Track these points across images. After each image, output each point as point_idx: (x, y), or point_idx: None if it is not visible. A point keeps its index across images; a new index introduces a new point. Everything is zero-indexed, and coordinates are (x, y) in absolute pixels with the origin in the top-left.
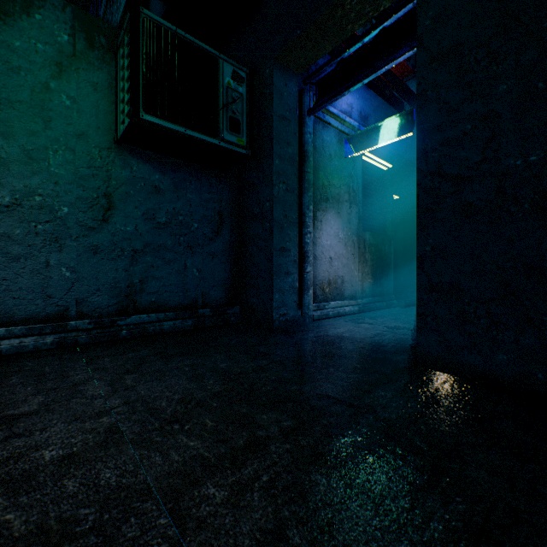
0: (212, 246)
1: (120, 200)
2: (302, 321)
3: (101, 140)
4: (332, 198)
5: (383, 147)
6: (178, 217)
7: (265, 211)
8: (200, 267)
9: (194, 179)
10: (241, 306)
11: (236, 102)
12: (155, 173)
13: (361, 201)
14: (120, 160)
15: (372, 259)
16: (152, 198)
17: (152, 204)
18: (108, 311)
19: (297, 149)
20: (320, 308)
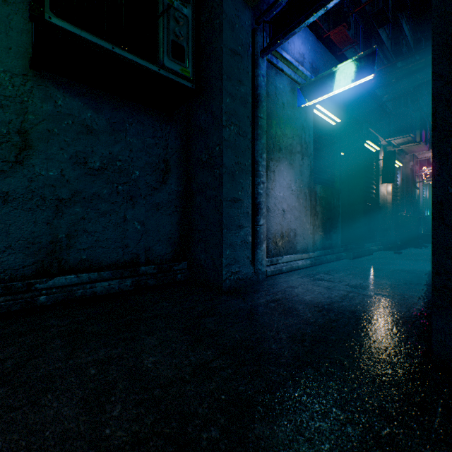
0: (156, 196)
1: (39, 139)
2: (256, 279)
3: (13, 64)
4: (285, 148)
5: (332, 101)
6: (115, 163)
7: (214, 157)
8: (142, 220)
9: (135, 121)
10: (189, 262)
11: (179, 25)
12: (86, 111)
13: (312, 153)
14: (39, 90)
15: (322, 212)
16: (83, 139)
17: (83, 146)
18: (22, 272)
19: (249, 89)
20: (273, 263)
